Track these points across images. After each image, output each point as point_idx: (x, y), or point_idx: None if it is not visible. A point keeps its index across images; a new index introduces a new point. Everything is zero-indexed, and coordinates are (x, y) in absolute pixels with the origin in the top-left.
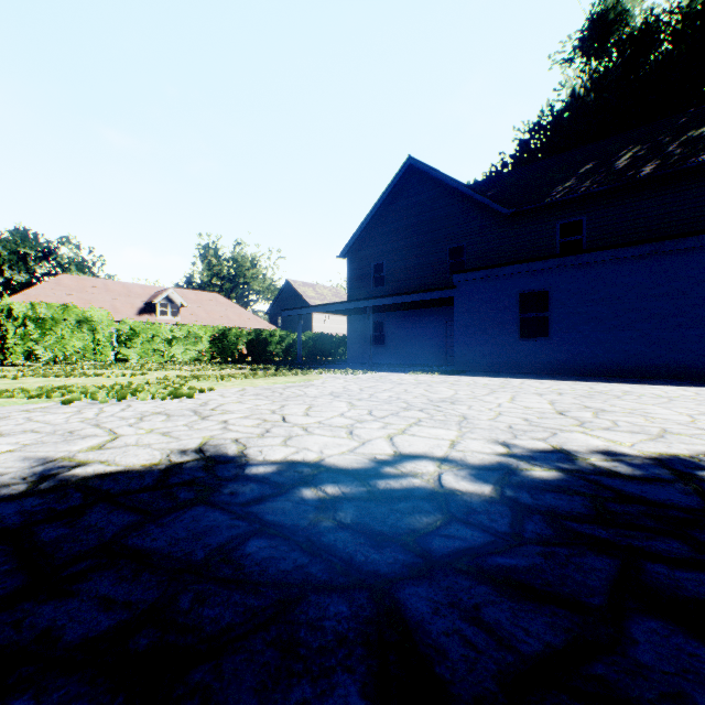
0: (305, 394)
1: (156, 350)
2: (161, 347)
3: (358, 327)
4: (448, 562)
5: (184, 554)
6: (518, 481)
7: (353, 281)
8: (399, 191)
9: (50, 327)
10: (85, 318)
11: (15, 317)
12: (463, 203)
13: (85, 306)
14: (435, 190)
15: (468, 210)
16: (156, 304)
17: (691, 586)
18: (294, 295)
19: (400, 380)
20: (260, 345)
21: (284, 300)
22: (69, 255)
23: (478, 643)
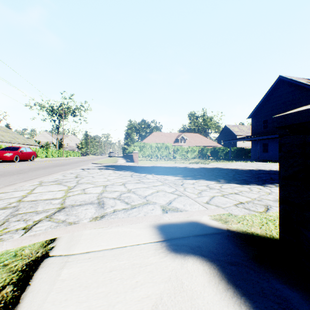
0: (230, 165)
1: (183, 155)
2: (184, 154)
3: (255, 145)
4: (238, 170)
5: (220, 169)
6: (251, 169)
7: (253, 127)
8: (274, 89)
9: (159, 149)
10: (166, 146)
11: (153, 147)
12: (307, 91)
13: (160, 141)
14: (292, 87)
15: (309, 94)
16: (178, 139)
17: (253, 171)
18: (228, 131)
19: (259, 164)
20: (215, 152)
21: (223, 133)
22: (154, 125)
23: (236, 170)
